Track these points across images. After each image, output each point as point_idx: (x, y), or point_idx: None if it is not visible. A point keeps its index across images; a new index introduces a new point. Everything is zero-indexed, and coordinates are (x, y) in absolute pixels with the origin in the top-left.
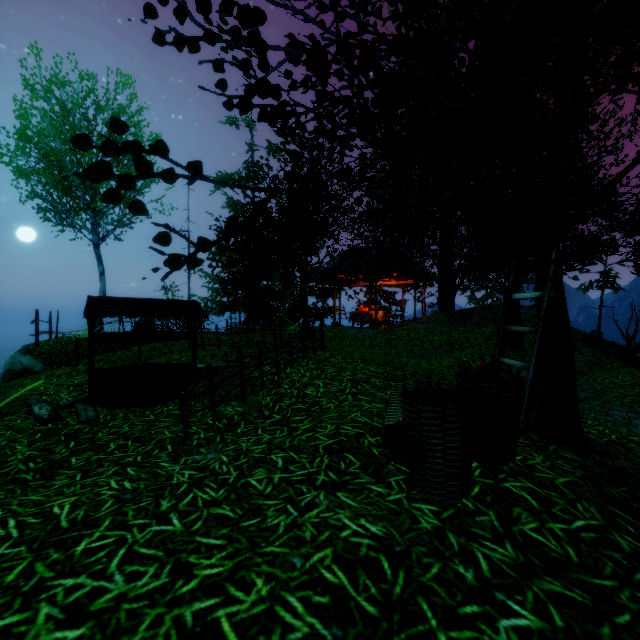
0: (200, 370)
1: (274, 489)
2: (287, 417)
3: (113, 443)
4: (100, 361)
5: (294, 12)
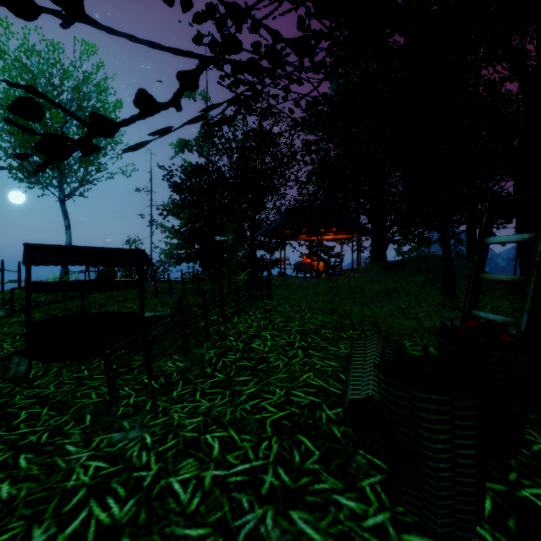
0: (148, 319)
1: (202, 502)
2: (230, 377)
3: (25, 411)
4: (56, 309)
5: None
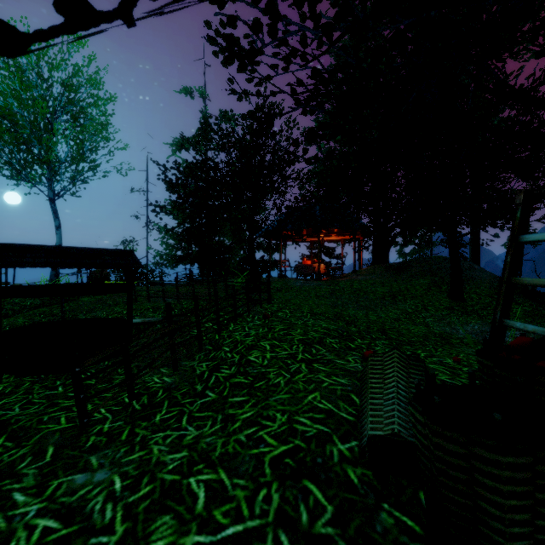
0: (137, 325)
1: None
2: (223, 397)
3: None
4: (41, 314)
5: None
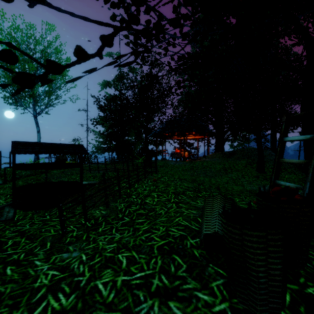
0: (85, 185)
1: (116, 296)
2: (133, 220)
3: (11, 240)
4: (31, 179)
5: None
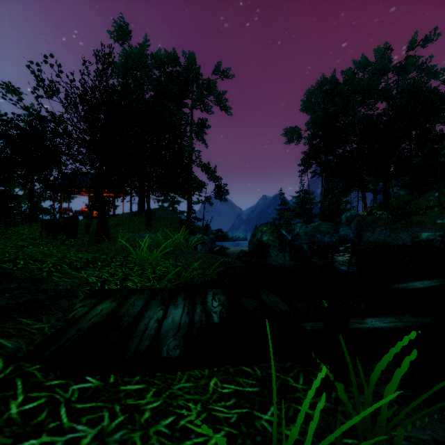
0: None
1: None
2: (8, 237)
3: None
4: None
5: (4, 133)
